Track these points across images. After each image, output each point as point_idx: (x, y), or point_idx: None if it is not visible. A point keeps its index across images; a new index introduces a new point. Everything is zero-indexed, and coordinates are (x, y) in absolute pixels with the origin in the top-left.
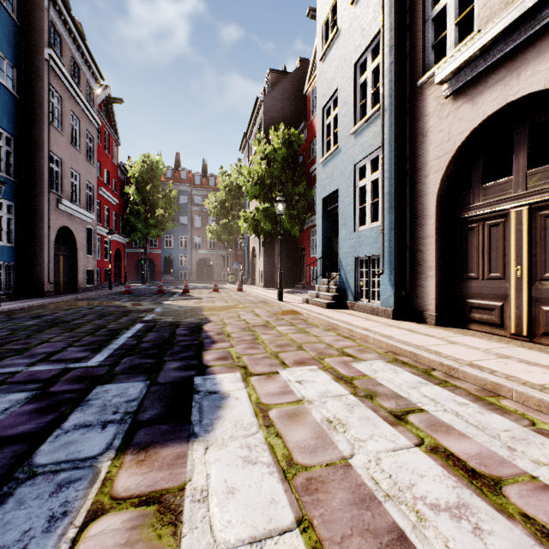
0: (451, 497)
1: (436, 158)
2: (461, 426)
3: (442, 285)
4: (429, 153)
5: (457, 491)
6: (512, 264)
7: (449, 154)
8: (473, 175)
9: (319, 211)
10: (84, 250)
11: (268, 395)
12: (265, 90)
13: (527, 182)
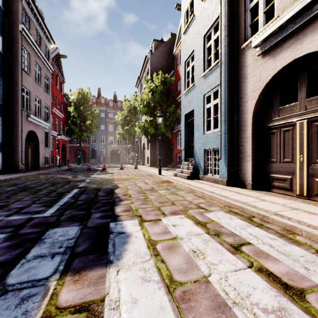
0: (274, 303)
1: (252, 91)
2: (274, 254)
3: (255, 165)
4: (248, 88)
5: (278, 299)
6: (297, 154)
7: (260, 89)
8: (274, 101)
9: (183, 122)
10: (43, 145)
11: (155, 234)
12: (150, 51)
13: (306, 105)
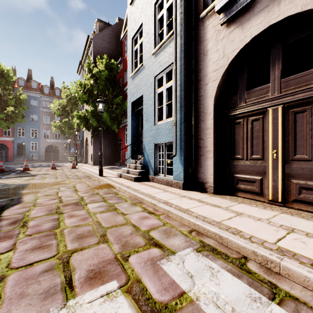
0: None
1: (214, 70)
2: None
3: (217, 164)
4: (208, 67)
5: None
6: (270, 148)
7: (223, 67)
8: (239, 84)
9: (129, 111)
10: None
11: None
12: (94, 33)
13: (282, 87)
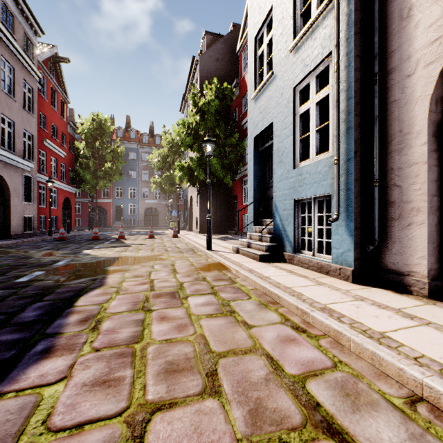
0: None
1: (429, 42)
2: None
3: (435, 236)
4: (414, 39)
5: None
6: None
7: None
8: None
9: (251, 152)
10: (20, 197)
11: None
12: (201, 53)
13: None
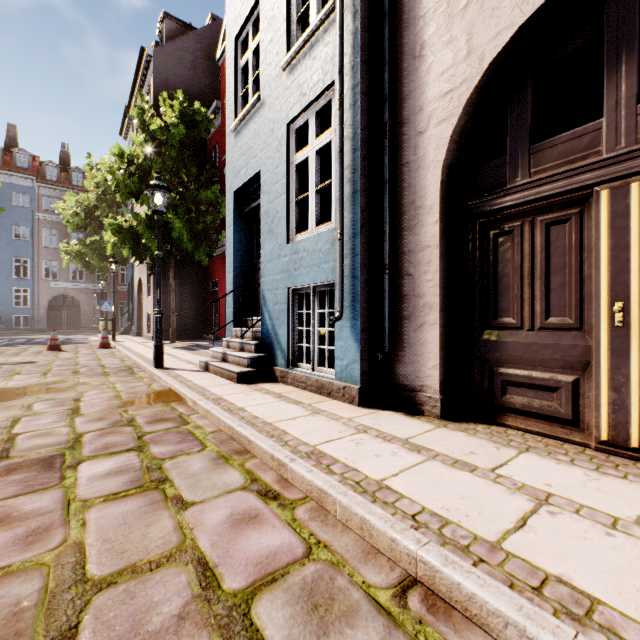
0: None
1: (441, 94)
2: None
3: (448, 339)
4: (427, 87)
5: None
6: (603, 299)
7: (469, 82)
8: (510, 127)
9: (230, 213)
10: None
11: None
12: (158, 46)
13: None
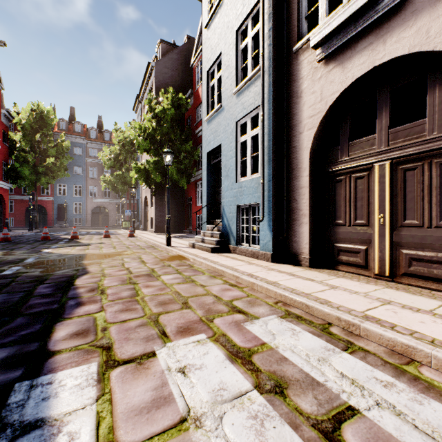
0: None
1: (309, 116)
2: None
3: (314, 230)
4: (303, 112)
5: None
6: (376, 212)
7: (321, 113)
8: (341, 133)
9: (204, 164)
10: None
11: (130, 416)
12: (156, 58)
13: (389, 139)
